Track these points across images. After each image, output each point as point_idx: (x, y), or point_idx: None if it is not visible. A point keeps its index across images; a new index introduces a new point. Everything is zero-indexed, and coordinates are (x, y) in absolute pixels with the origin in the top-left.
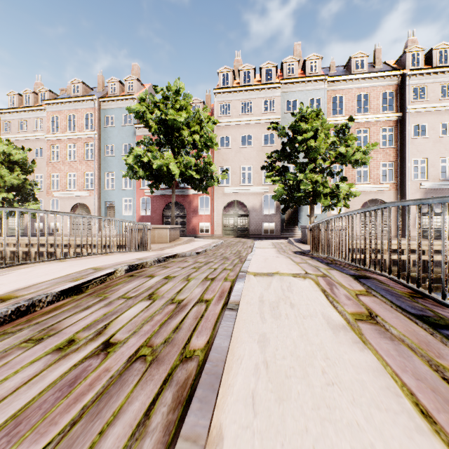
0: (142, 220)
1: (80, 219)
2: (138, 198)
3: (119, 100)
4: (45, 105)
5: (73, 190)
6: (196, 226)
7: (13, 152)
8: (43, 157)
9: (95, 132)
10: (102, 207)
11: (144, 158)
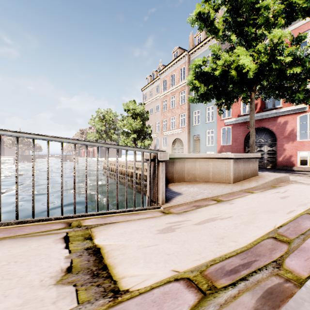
0: (222, 150)
1: (177, 150)
2: (218, 129)
3: (203, 45)
4: (160, 76)
5: (173, 129)
6: (292, 156)
7: (136, 108)
8: (159, 110)
9: (185, 81)
10: (191, 140)
11: (204, 68)
